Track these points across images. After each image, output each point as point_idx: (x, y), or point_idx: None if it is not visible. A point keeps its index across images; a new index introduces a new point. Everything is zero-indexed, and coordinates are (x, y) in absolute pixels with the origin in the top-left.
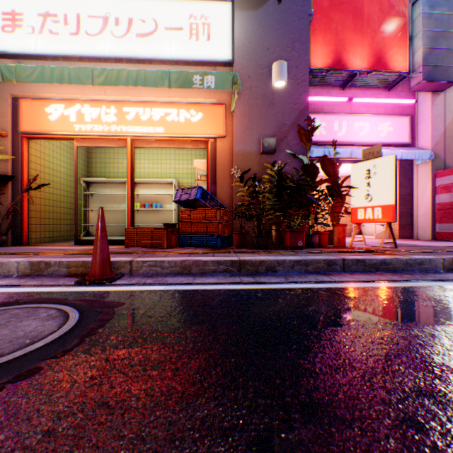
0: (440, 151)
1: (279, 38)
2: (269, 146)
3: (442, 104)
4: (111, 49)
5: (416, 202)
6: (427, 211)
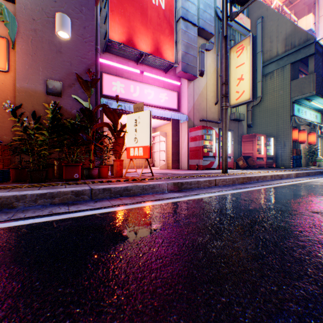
0: (192, 116)
1: None
2: (54, 89)
3: (193, 88)
4: None
5: (181, 146)
6: (185, 152)
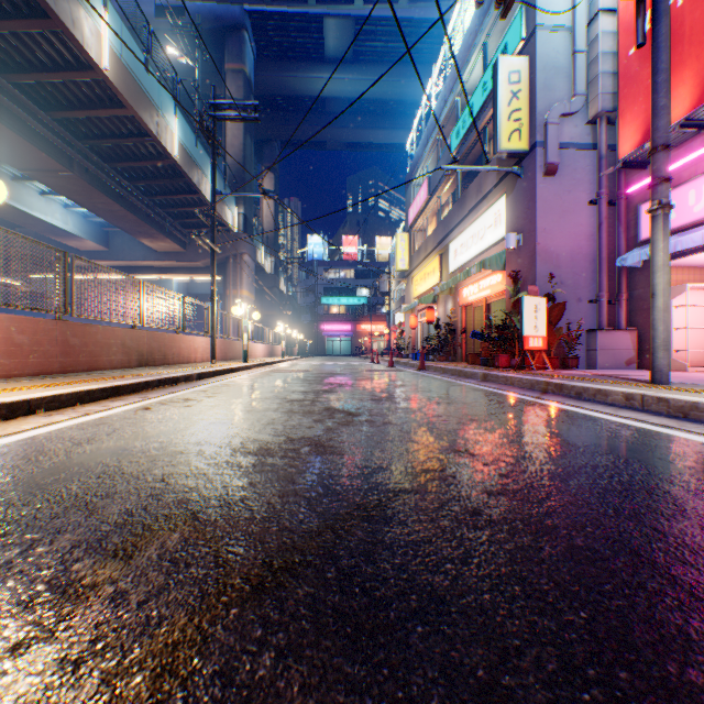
0: None
1: (521, 205)
2: (511, 294)
3: None
4: (473, 253)
5: None
6: None
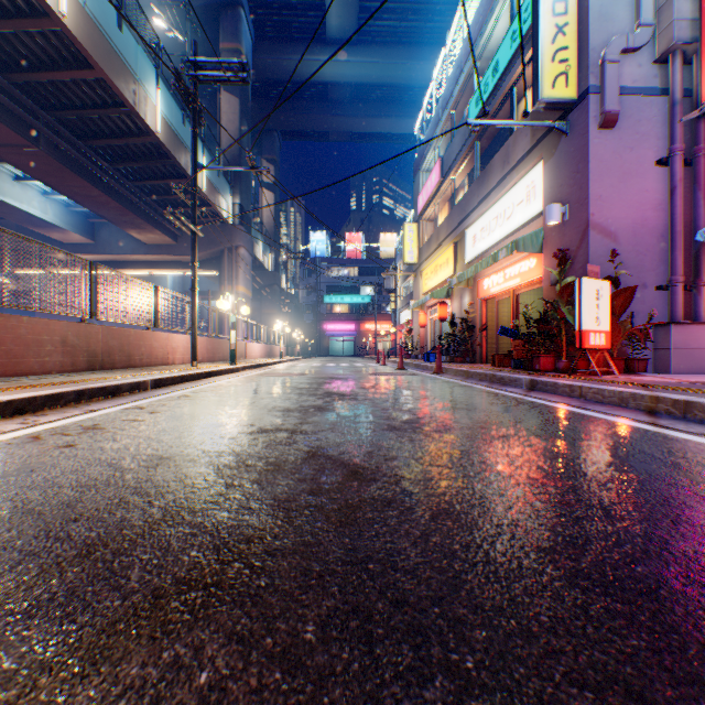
0: None
1: (567, 169)
2: (553, 280)
3: None
4: (498, 236)
5: None
6: None
